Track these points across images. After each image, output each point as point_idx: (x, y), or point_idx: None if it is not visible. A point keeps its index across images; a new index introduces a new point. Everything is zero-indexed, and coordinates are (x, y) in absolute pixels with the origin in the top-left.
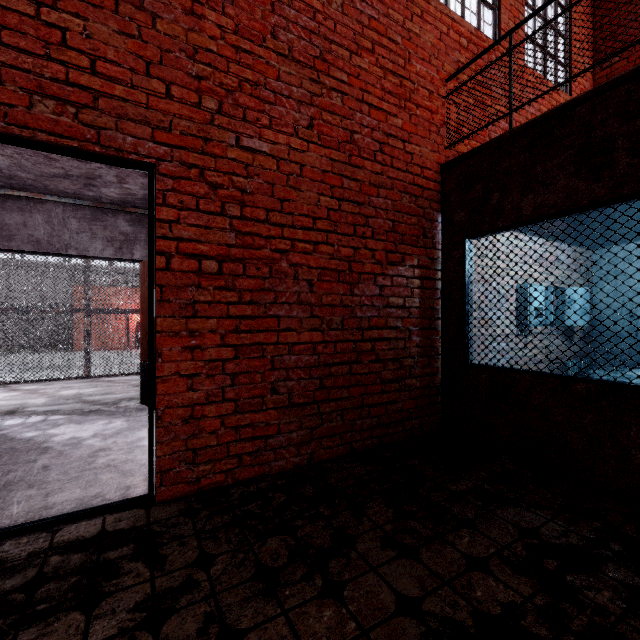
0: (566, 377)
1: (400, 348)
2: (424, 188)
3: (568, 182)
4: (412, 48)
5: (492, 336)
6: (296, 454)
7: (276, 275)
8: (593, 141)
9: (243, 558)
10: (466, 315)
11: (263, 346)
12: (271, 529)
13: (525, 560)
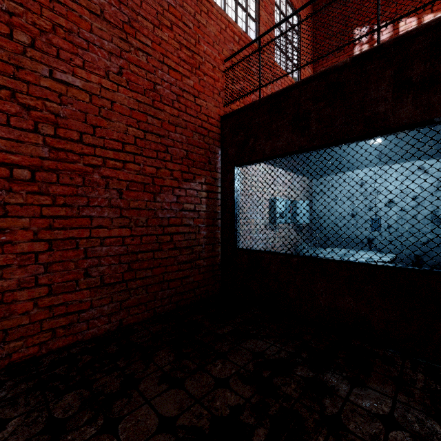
0: (287, 254)
1: (192, 239)
2: (209, 130)
3: (288, 135)
4: (201, 34)
5: (250, 230)
6: (107, 322)
7: (89, 184)
8: (300, 112)
9: (36, 416)
10: (235, 216)
11: (76, 240)
12: (71, 386)
13: (252, 374)
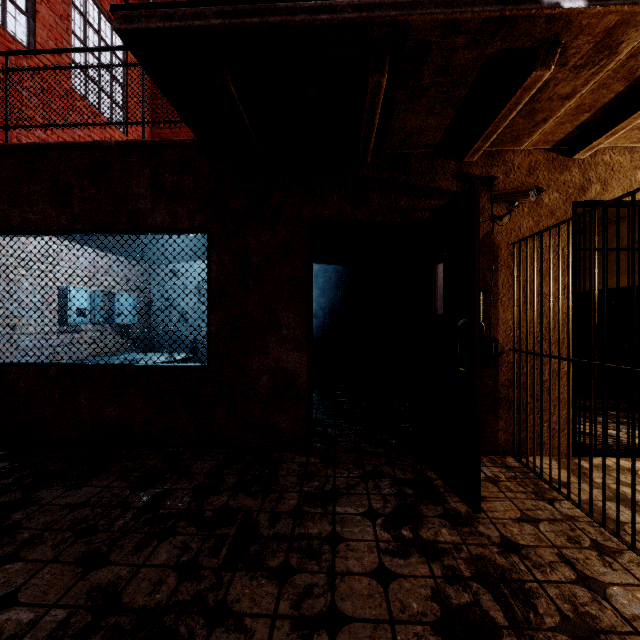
0: (44, 365)
1: None
2: None
3: (45, 208)
4: None
5: None
6: None
7: None
8: (61, 182)
9: None
10: None
11: None
12: None
13: None
